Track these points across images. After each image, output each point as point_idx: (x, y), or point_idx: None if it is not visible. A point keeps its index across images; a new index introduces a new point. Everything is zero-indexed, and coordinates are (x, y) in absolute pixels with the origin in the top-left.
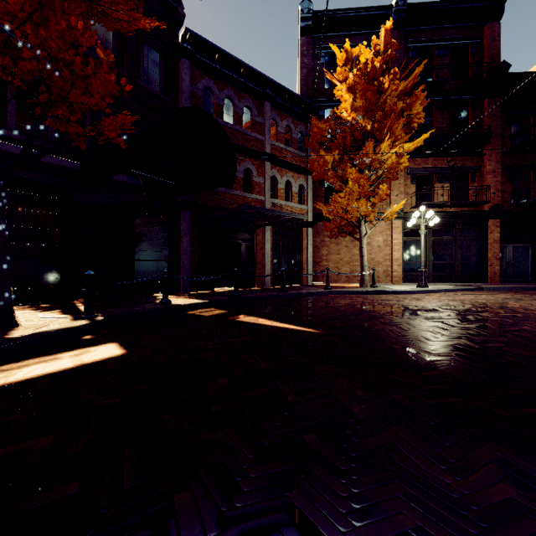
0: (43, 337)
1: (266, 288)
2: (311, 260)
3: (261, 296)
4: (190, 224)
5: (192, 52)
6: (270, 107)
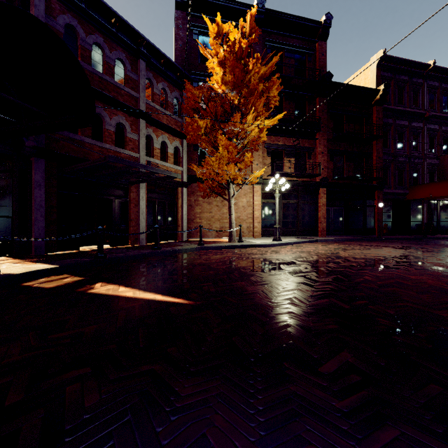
0: None
1: (141, 245)
2: (186, 218)
3: (132, 256)
4: (46, 174)
5: None
6: (145, 66)
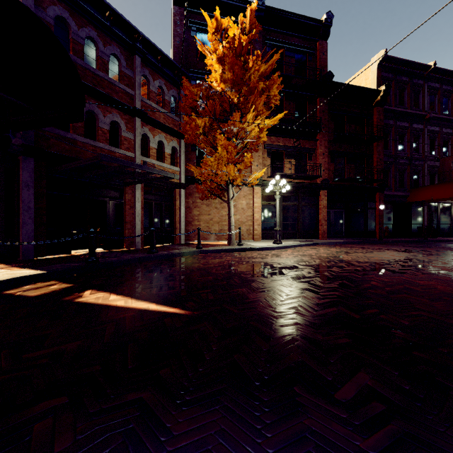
0: None
1: (136, 248)
2: (183, 220)
3: (126, 260)
4: (35, 174)
5: None
6: (141, 62)
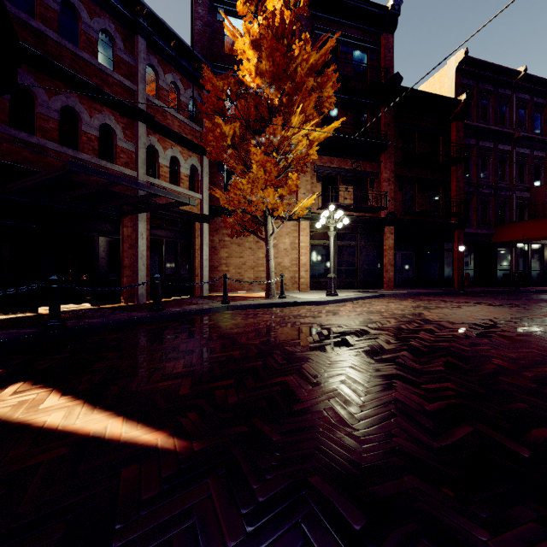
0: None
1: (139, 303)
2: (206, 264)
3: (113, 322)
4: None
5: None
6: (145, 46)
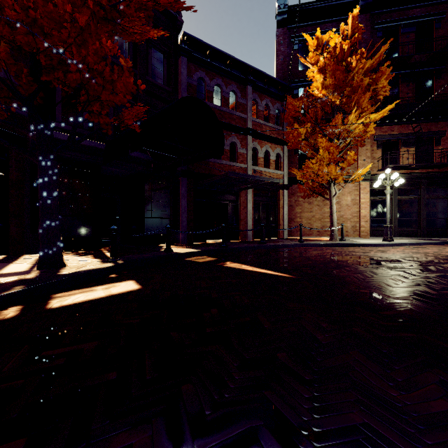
0: (83, 274)
1: (248, 240)
2: (286, 217)
3: (244, 247)
4: (187, 188)
5: (188, 51)
6: (251, 90)
